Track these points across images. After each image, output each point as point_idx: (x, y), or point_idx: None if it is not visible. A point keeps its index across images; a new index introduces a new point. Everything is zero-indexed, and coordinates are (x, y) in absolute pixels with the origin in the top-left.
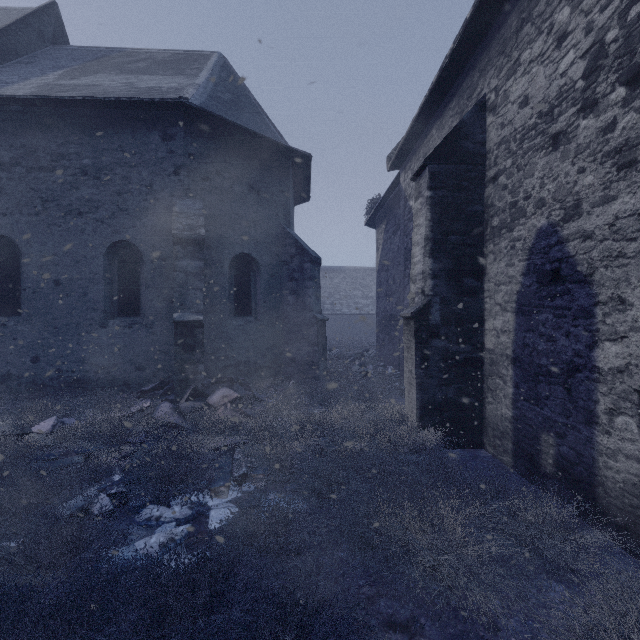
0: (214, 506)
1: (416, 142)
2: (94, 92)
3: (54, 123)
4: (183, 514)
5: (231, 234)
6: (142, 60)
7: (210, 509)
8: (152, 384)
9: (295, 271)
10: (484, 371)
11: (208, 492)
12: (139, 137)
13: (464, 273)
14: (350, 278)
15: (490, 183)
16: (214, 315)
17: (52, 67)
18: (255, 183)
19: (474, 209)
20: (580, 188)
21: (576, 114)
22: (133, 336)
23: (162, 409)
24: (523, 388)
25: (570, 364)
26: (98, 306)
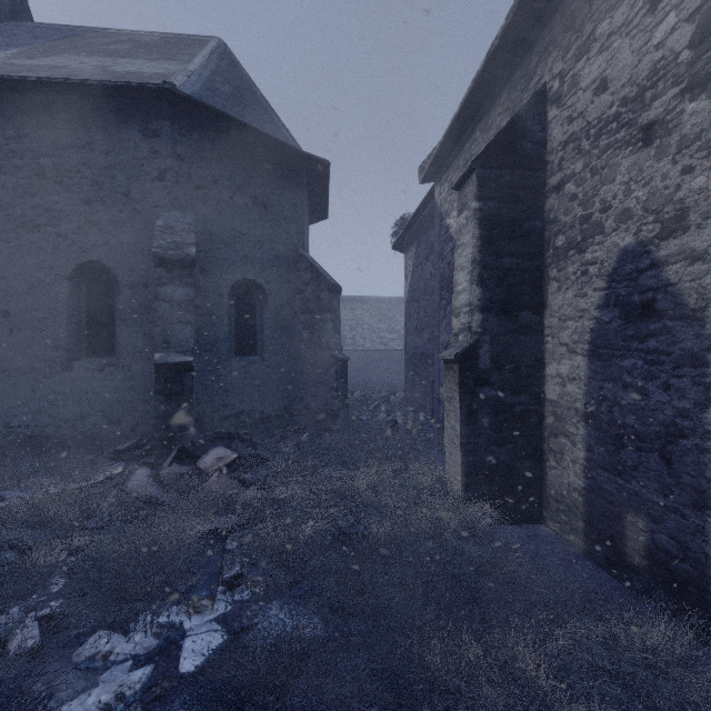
0: (191, 631)
1: (455, 148)
2: (56, 74)
3: (2, 111)
4: (144, 647)
5: (231, 255)
6: (122, 42)
7: (184, 636)
8: (129, 442)
9: (310, 301)
10: (544, 427)
11: (184, 608)
12: (113, 132)
13: (520, 305)
14: (374, 309)
15: (553, 193)
16: (210, 354)
17: (5, 44)
18: (261, 194)
19: (532, 225)
20: (686, 194)
21: (679, 96)
22: (105, 381)
23: (137, 477)
24: (600, 453)
25: (670, 426)
26: (60, 343)
